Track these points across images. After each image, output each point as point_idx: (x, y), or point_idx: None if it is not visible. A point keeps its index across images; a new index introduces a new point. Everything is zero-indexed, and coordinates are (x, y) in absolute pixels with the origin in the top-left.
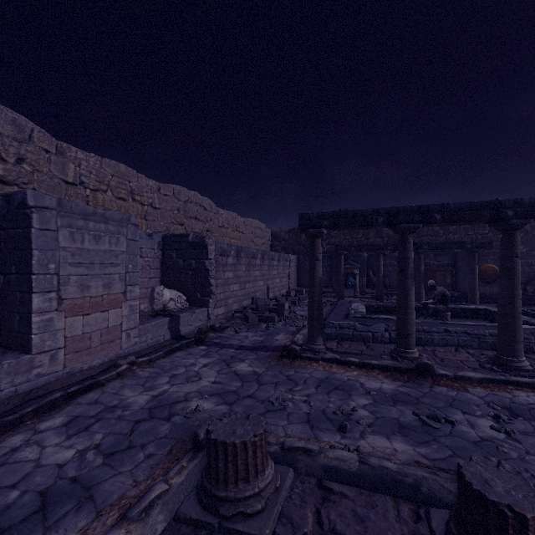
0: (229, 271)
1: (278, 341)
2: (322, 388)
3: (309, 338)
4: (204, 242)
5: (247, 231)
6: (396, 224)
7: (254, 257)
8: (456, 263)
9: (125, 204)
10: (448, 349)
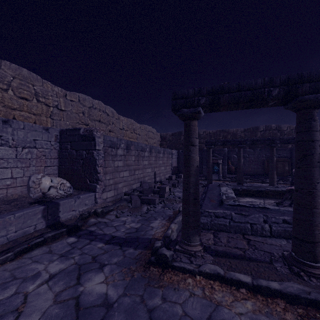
0: (119, 160)
1: (153, 230)
2: None
3: (184, 236)
4: (92, 134)
5: (143, 133)
6: (297, 96)
7: (143, 150)
8: (292, 156)
9: (28, 103)
10: None
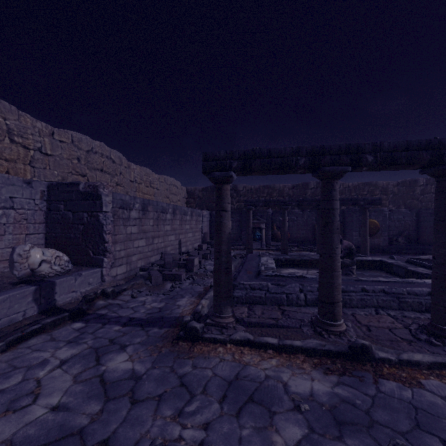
0: (132, 225)
1: (180, 308)
2: (229, 401)
3: (215, 309)
4: (97, 191)
5: (162, 187)
6: (320, 167)
7: (164, 211)
8: (344, 219)
9: None
10: (368, 311)
